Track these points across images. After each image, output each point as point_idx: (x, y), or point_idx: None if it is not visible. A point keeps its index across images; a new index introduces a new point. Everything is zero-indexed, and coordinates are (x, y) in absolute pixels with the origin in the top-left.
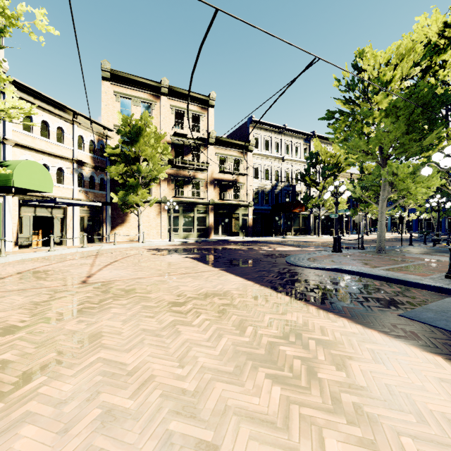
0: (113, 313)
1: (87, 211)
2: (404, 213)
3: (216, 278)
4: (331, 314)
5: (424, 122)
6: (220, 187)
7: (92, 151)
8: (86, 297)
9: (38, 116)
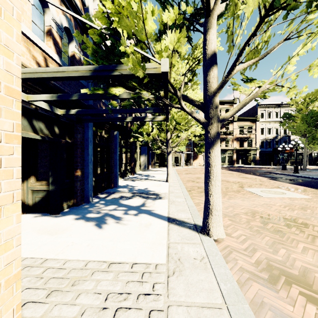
0: None
1: (186, 154)
2: None
3: (231, 172)
4: (249, 174)
5: None
6: (239, 141)
7: None
8: None
9: None
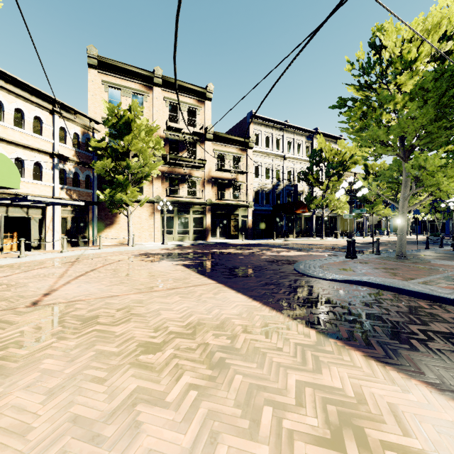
0: (40, 372)
1: (71, 211)
2: (410, 215)
3: (212, 296)
4: (392, 370)
5: None
6: (218, 186)
7: (76, 145)
8: (20, 332)
9: (10, 103)
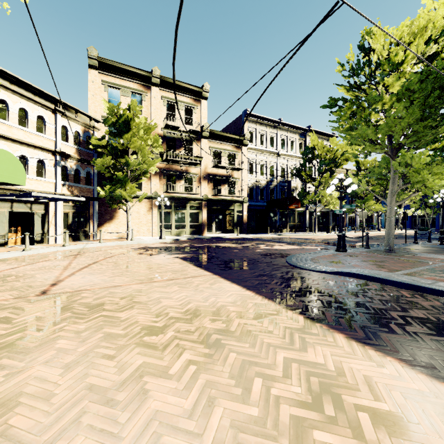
0: (56, 350)
1: (72, 206)
2: (400, 210)
3: (208, 286)
4: (370, 349)
5: (439, 108)
6: (213, 182)
7: (77, 143)
8: (34, 317)
9: (15, 103)
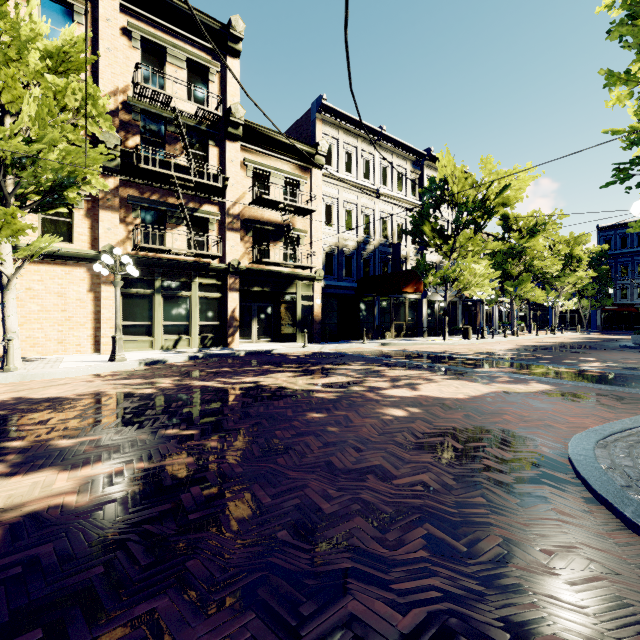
0: None
1: None
2: (560, 300)
3: None
4: None
5: None
6: (254, 235)
7: None
8: None
9: None
